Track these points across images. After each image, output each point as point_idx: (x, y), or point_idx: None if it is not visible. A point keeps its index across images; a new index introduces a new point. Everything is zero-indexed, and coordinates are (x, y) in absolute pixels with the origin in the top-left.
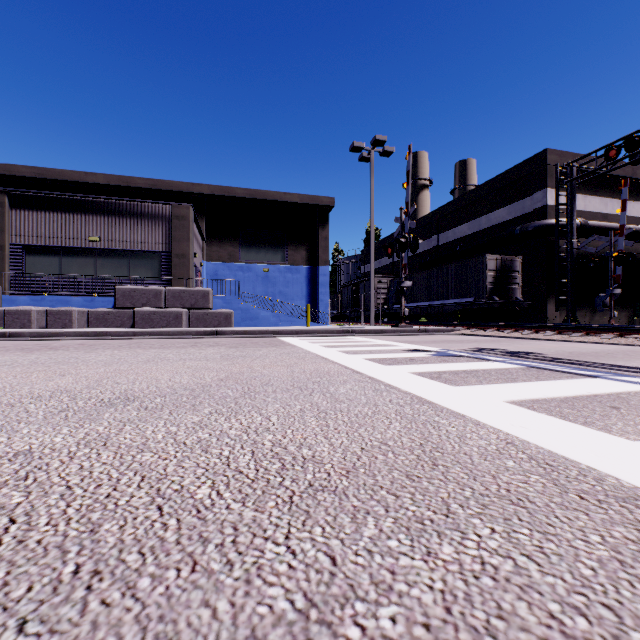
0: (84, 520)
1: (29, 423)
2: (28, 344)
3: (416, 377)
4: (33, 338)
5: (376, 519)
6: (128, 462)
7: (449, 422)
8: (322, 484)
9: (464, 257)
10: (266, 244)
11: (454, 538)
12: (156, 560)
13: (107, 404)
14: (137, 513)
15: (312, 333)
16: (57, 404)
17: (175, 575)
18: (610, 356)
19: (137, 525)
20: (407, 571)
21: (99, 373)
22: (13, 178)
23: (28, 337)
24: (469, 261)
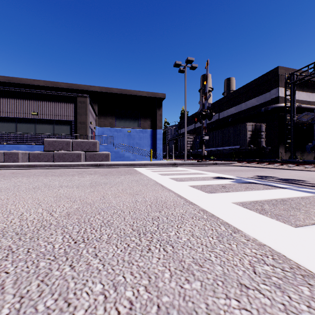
0: None
1: None
2: None
3: (244, 210)
4: None
5: None
6: None
7: None
8: None
9: (233, 124)
10: (129, 118)
11: None
12: None
13: None
14: None
15: (153, 165)
16: None
17: None
18: None
19: None
20: None
21: None
22: None
23: None
24: (237, 126)
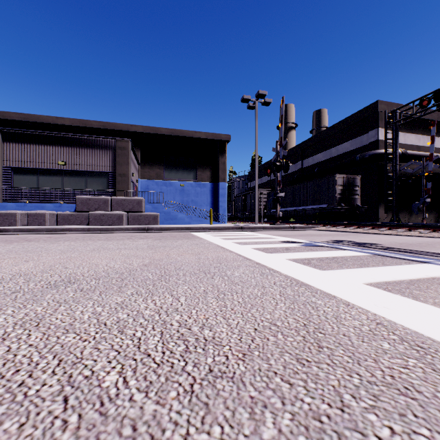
0: None
1: None
2: (11, 237)
3: (292, 263)
4: (16, 233)
5: (274, 415)
6: (51, 344)
7: (324, 303)
8: (221, 369)
9: (320, 176)
10: (182, 167)
11: None
12: None
13: (52, 286)
14: (42, 406)
15: (214, 229)
16: (12, 286)
17: None
18: (431, 246)
19: (37, 423)
20: None
21: (54, 259)
22: (6, 121)
23: (13, 232)
24: (324, 179)
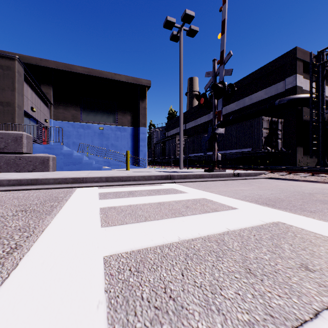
0: None
1: None
2: None
3: None
4: None
5: None
6: None
7: None
8: None
9: (234, 123)
10: (101, 110)
11: None
12: None
13: None
14: None
15: (126, 180)
16: None
17: None
18: None
19: None
20: None
21: None
22: None
23: None
24: (247, 122)
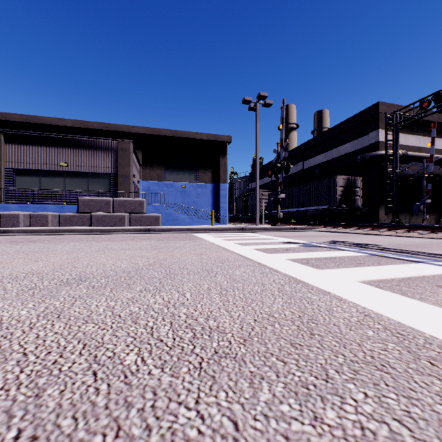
0: (32, 385)
1: (4, 299)
2: (16, 238)
3: (291, 262)
4: (20, 234)
5: (269, 384)
6: (74, 332)
7: (319, 298)
8: (225, 351)
9: (321, 177)
10: (183, 168)
11: (335, 403)
12: (86, 425)
13: (65, 283)
14: (76, 378)
15: (215, 230)
16: (28, 283)
17: (101, 441)
18: (427, 247)
19: (74, 390)
20: (299, 437)
21: (62, 259)
22: (7, 122)
23: (16, 233)
24: (325, 180)
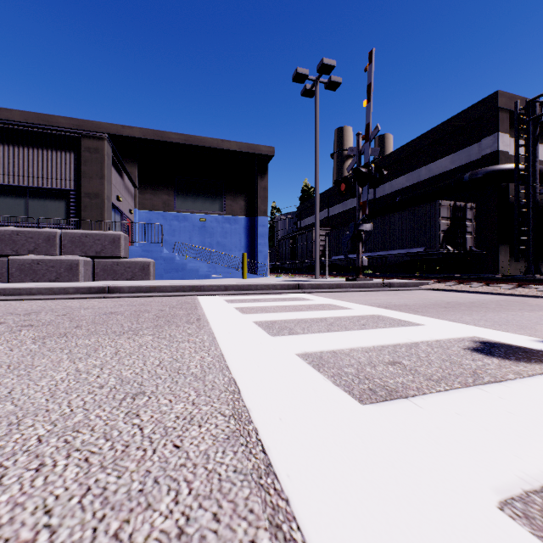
0: None
1: None
2: None
3: None
4: None
5: None
6: None
7: None
8: None
9: (403, 208)
10: (203, 193)
11: None
12: None
13: None
14: None
15: (247, 289)
16: None
17: None
18: None
19: None
20: None
21: None
22: None
23: None
24: (418, 208)
